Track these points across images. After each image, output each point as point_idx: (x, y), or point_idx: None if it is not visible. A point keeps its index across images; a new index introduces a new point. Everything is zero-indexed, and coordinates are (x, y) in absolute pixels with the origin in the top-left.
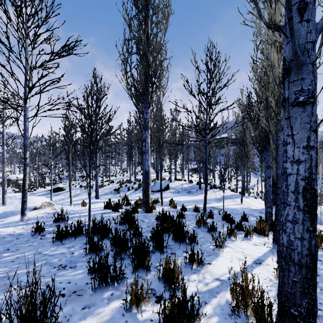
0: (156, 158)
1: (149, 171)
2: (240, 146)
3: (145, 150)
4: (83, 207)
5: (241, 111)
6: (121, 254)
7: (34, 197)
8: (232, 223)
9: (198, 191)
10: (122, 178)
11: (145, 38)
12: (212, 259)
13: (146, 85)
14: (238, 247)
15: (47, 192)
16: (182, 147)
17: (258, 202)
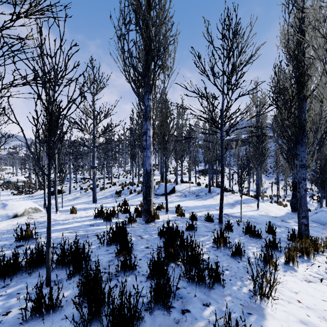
0: (160, 159)
1: (150, 172)
2: (256, 143)
3: (146, 145)
4: (71, 214)
5: (256, 106)
6: (92, 318)
7: (16, 202)
8: (258, 238)
9: (207, 195)
10: (125, 180)
11: (145, 1)
12: (256, 324)
13: (147, 64)
14: (286, 288)
15: (46, 195)
16: (189, 146)
17: (275, 208)
